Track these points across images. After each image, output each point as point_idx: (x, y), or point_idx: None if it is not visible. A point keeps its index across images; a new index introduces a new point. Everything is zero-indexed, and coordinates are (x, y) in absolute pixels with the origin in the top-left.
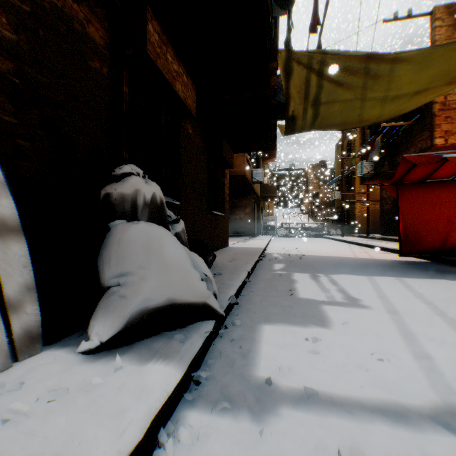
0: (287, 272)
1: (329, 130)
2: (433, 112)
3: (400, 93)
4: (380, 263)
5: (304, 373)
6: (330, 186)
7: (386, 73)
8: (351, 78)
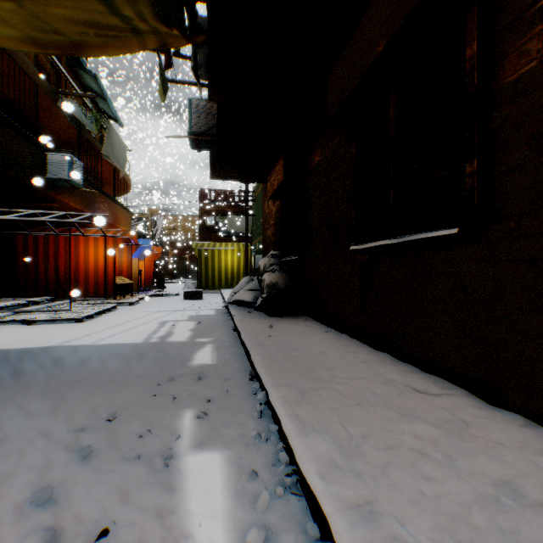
0: (195, 340)
1: None
2: None
3: None
4: None
5: (203, 310)
6: None
7: (31, 34)
8: (82, 31)
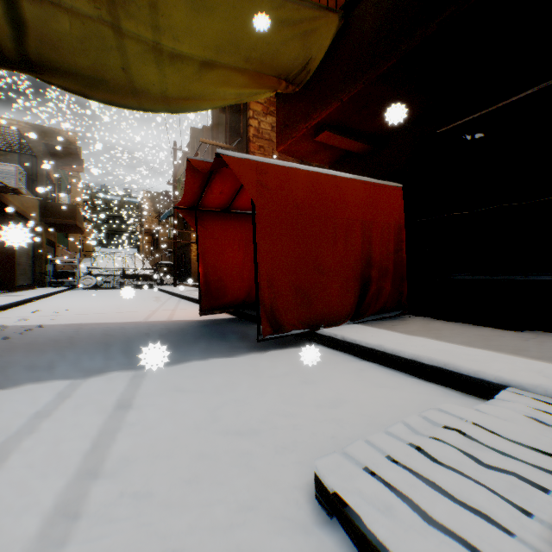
0: None
1: (98, 101)
2: (249, 137)
3: (182, 51)
4: (165, 330)
5: None
6: (171, 222)
7: None
8: None
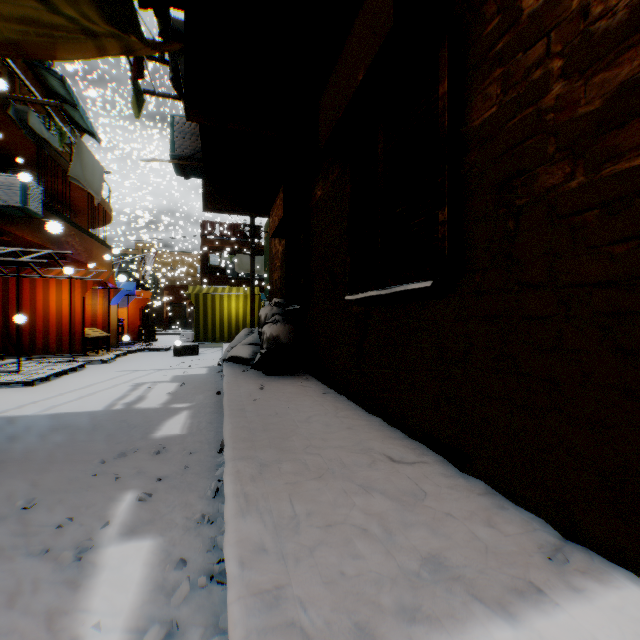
0: (170, 405)
1: None
2: None
3: None
4: None
5: (194, 369)
6: None
7: None
8: (19, 29)
